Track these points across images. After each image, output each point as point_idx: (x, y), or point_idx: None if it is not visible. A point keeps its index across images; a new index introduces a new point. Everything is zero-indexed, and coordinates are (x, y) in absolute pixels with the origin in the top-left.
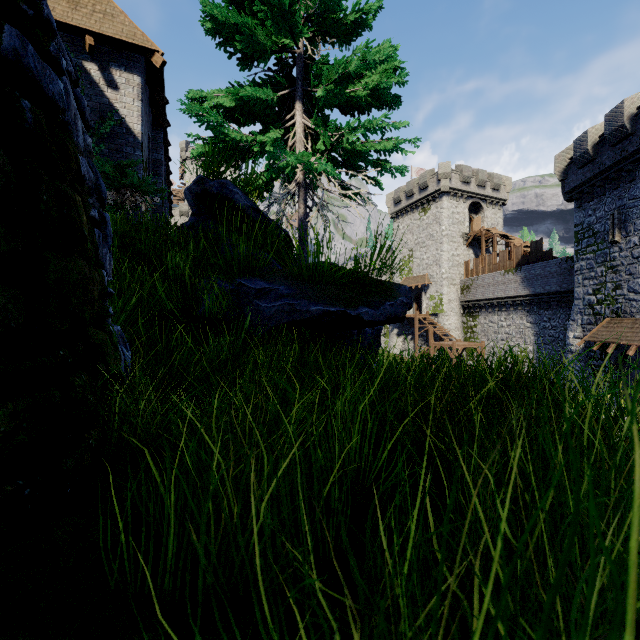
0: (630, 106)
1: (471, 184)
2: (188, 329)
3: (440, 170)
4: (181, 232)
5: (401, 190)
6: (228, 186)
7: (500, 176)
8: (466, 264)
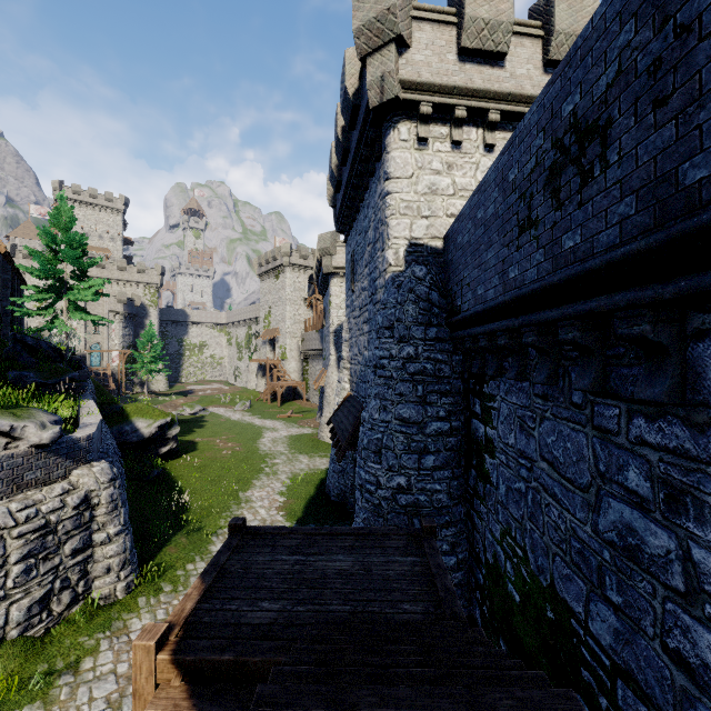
0: None
1: (310, 260)
2: (3, 386)
3: (282, 250)
4: (7, 350)
5: (263, 257)
6: (24, 338)
7: None
8: (305, 322)
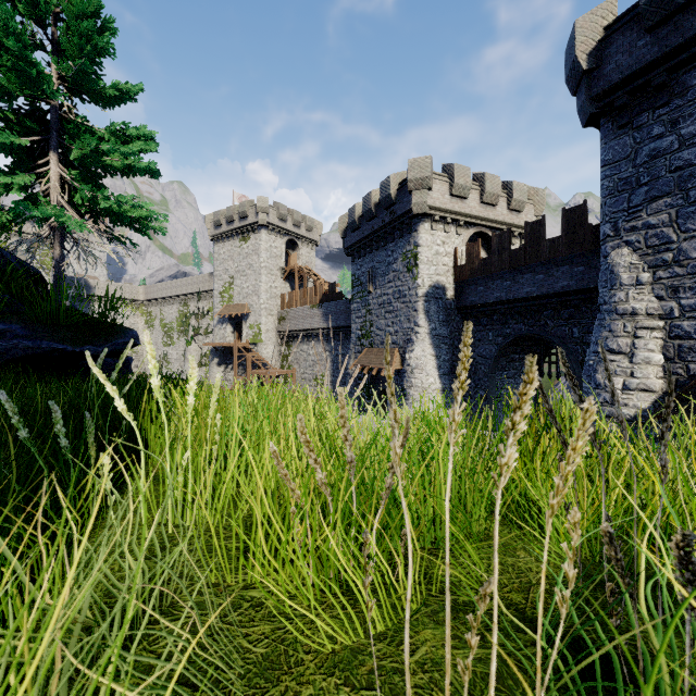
0: (375, 196)
1: (288, 222)
2: None
3: (258, 203)
4: None
5: (222, 213)
6: None
7: (313, 220)
8: (283, 296)
